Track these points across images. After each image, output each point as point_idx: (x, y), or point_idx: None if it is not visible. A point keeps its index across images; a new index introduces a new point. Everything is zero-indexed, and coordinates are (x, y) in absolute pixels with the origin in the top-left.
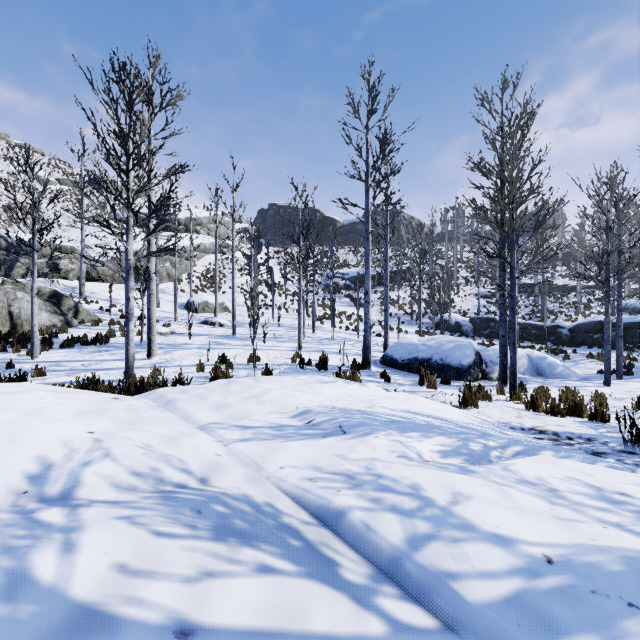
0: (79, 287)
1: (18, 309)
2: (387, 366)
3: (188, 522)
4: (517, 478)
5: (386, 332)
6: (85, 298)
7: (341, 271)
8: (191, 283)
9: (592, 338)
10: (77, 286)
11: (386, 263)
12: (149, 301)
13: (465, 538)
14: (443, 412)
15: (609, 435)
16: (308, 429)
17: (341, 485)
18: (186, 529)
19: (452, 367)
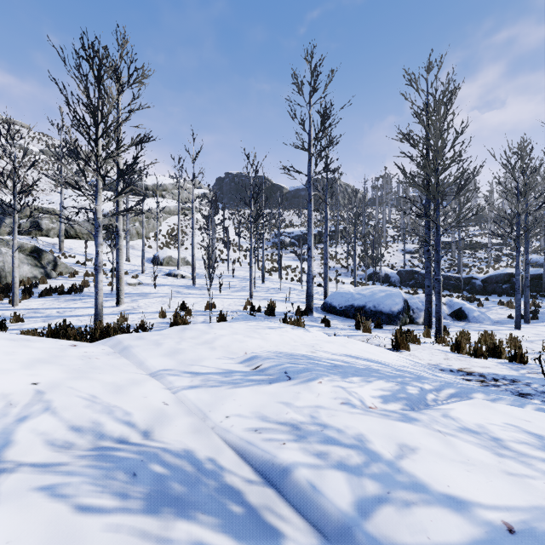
0: (58, 243)
1: (2, 262)
2: (327, 312)
3: (119, 490)
4: (459, 426)
5: (326, 283)
6: (64, 253)
7: (287, 230)
8: (157, 240)
9: (501, 288)
10: (57, 243)
11: (326, 223)
12: (118, 255)
13: (417, 501)
14: (379, 355)
15: (530, 376)
16: (255, 375)
17: (286, 437)
18: (115, 499)
19: (384, 313)
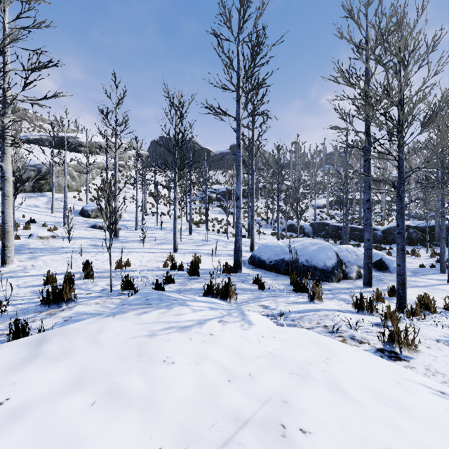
0: None
1: None
2: (255, 266)
3: None
4: None
5: (252, 235)
6: None
7: (214, 187)
8: (87, 193)
9: None
10: None
11: (252, 175)
12: (3, 203)
13: None
14: (423, 415)
15: None
16: None
17: None
18: None
19: (318, 268)
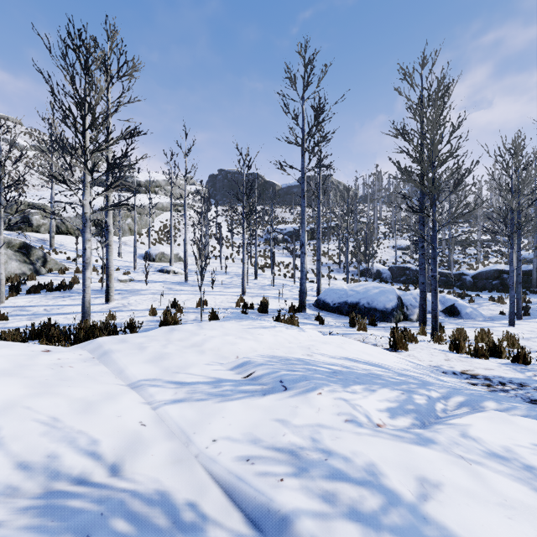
0: (49, 239)
1: None
2: (320, 309)
3: None
4: (483, 449)
5: (319, 279)
6: (54, 249)
7: (280, 227)
8: (150, 236)
9: (491, 284)
10: (48, 239)
11: (319, 219)
12: (107, 251)
13: None
14: (378, 357)
15: None
16: (247, 384)
17: (284, 469)
18: None
19: (377, 310)
